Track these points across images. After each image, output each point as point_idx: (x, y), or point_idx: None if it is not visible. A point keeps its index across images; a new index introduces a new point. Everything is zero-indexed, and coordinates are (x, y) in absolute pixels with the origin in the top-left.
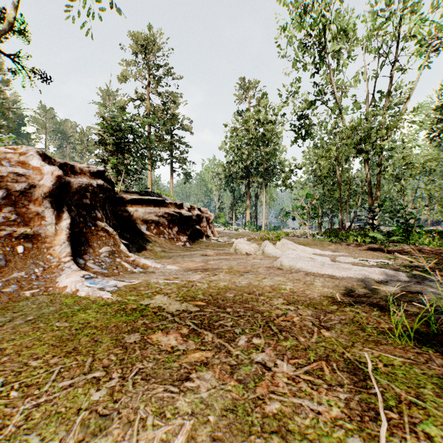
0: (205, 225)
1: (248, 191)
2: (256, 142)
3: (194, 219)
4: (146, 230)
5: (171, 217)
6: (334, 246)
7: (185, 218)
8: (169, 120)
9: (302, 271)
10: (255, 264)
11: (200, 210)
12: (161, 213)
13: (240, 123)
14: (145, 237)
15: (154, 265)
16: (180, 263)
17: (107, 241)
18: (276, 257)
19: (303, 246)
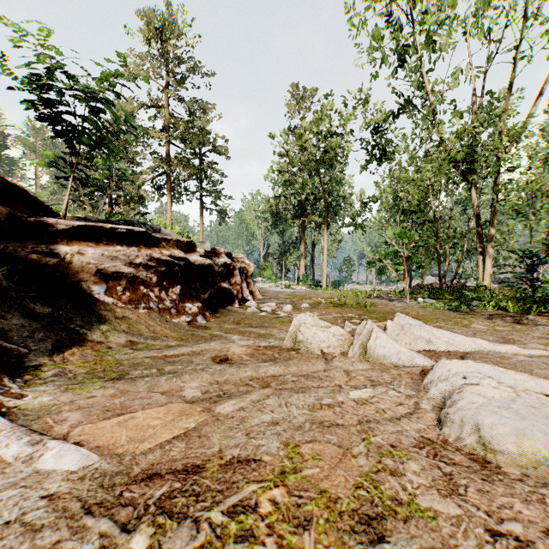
0: (238, 282)
1: (302, 234)
2: (315, 164)
3: (218, 272)
4: (104, 293)
5: (165, 266)
6: (479, 322)
7: (198, 269)
8: (196, 136)
9: None
10: (369, 415)
11: (231, 257)
12: (142, 259)
13: (292, 144)
14: (98, 311)
15: None
16: (125, 412)
17: None
18: (404, 368)
19: (446, 332)
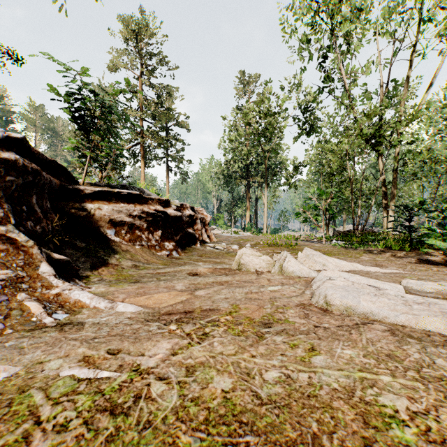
0: (199, 228)
1: (247, 191)
2: (257, 137)
3: (186, 221)
4: (114, 235)
5: (152, 217)
6: (367, 255)
7: (173, 219)
8: (164, 114)
9: (376, 321)
10: (276, 296)
11: (194, 210)
12: (137, 212)
13: (239, 119)
14: (111, 246)
15: (93, 303)
16: (147, 294)
17: (10, 259)
18: (303, 278)
19: (336, 259)
